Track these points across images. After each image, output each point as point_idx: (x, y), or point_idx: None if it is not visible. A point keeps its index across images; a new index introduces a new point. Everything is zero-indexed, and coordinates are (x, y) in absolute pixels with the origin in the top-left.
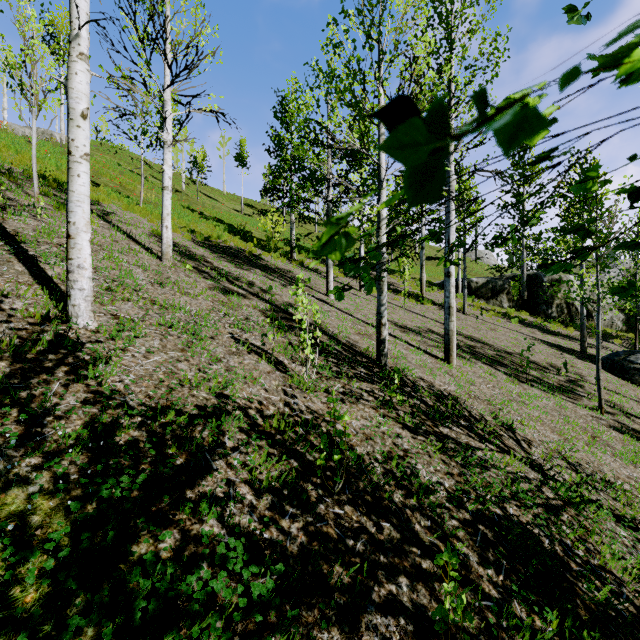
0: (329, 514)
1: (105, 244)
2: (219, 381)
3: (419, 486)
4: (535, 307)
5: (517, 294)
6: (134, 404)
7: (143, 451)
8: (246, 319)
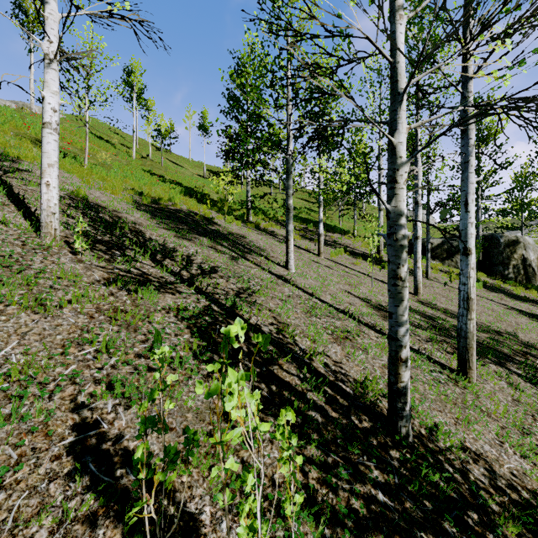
0: None
1: None
2: None
3: None
4: (491, 268)
5: (478, 256)
6: None
7: None
8: (148, 351)
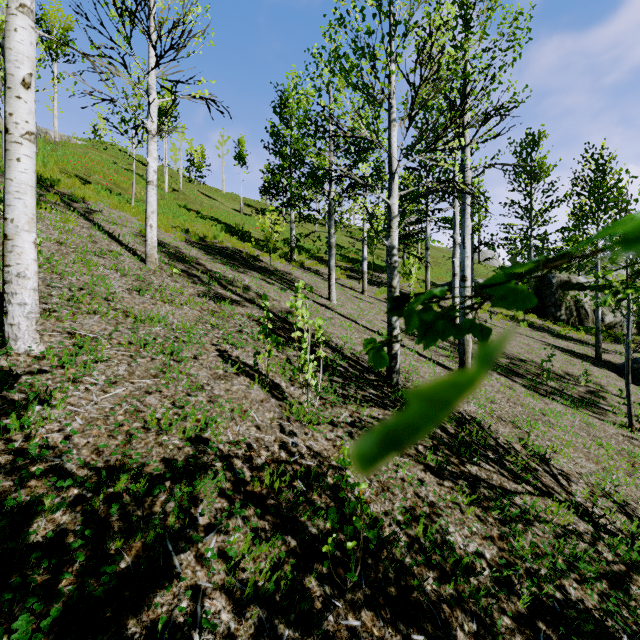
0: (340, 631)
1: (80, 245)
2: (198, 418)
3: (454, 561)
4: (543, 309)
5: None
6: (72, 466)
7: (70, 550)
8: (238, 331)
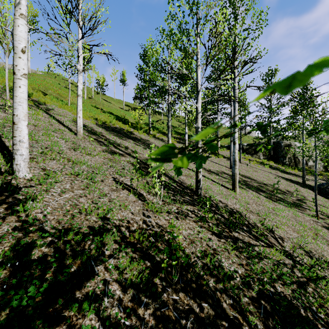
0: (169, 300)
1: (44, 126)
2: (104, 209)
3: (224, 274)
4: (277, 159)
5: (268, 152)
6: (48, 228)
7: (49, 263)
8: (122, 168)
